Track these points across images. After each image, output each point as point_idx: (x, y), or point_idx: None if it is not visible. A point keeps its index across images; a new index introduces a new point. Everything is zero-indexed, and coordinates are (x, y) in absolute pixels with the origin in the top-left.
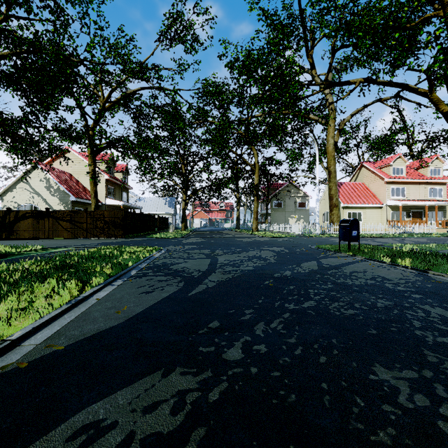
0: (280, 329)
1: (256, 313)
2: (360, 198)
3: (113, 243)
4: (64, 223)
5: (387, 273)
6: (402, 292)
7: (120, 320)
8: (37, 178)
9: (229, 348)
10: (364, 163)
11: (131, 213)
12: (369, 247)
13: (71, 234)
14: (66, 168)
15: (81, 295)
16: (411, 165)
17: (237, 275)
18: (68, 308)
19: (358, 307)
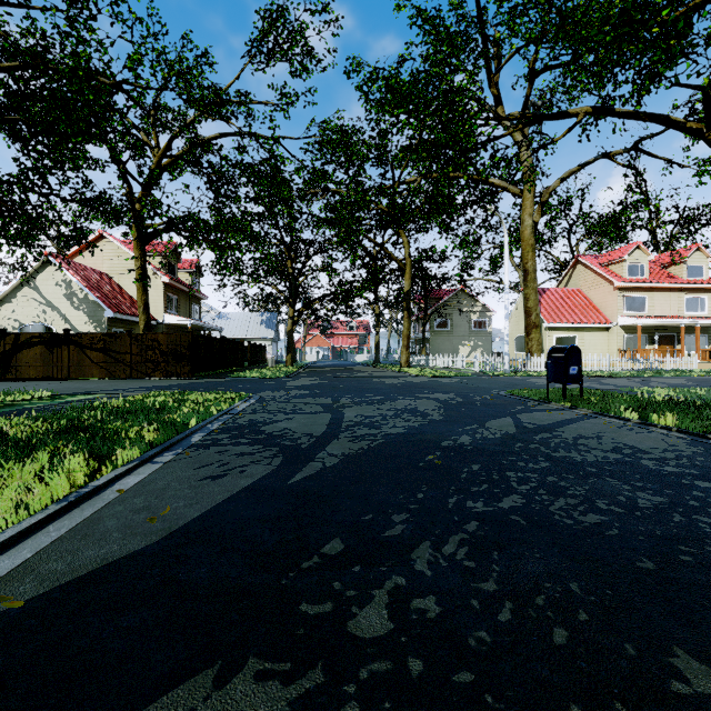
0: (462, 558)
1: (414, 521)
2: (575, 314)
3: (172, 387)
4: (94, 354)
5: (638, 439)
6: (676, 478)
7: (153, 537)
8: (51, 281)
9: (362, 607)
10: (580, 257)
11: (203, 337)
12: (596, 393)
13: (106, 371)
14: (99, 265)
15: (91, 482)
16: (656, 261)
17: (377, 443)
18: (59, 510)
19: (604, 509)
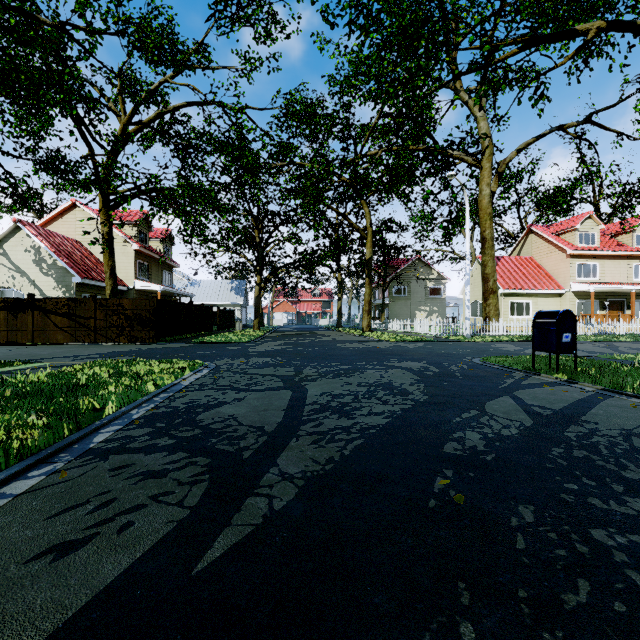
0: None
1: None
2: (529, 280)
3: (129, 354)
4: (59, 319)
5: None
6: None
7: None
8: (20, 247)
9: None
10: (533, 227)
11: (170, 302)
12: (583, 362)
13: (70, 336)
14: (72, 232)
15: None
16: (605, 230)
17: (353, 448)
18: None
19: None
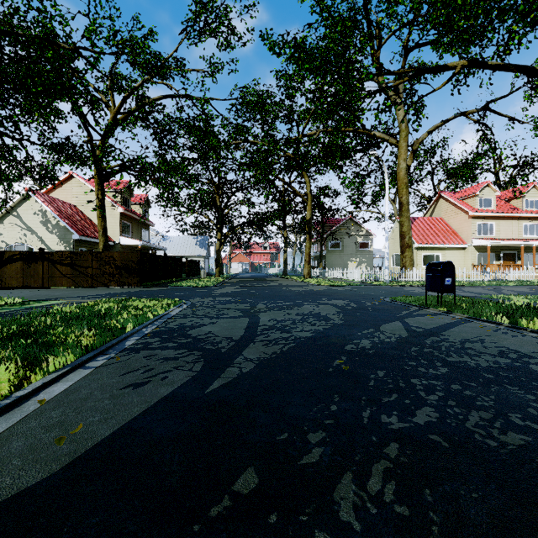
0: (392, 500)
1: (331, 442)
2: (438, 236)
3: (122, 294)
4: (63, 268)
5: (517, 343)
6: None
7: (53, 465)
8: (30, 211)
9: None
10: (442, 193)
11: (150, 254)
12: (464, 300)
13: (72, 281)
14: (69, 198)
15: (16, 392)
16: (501, 196)
17: (289, 347)
18: None
19: (521, 425)
